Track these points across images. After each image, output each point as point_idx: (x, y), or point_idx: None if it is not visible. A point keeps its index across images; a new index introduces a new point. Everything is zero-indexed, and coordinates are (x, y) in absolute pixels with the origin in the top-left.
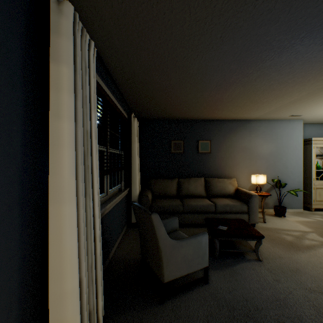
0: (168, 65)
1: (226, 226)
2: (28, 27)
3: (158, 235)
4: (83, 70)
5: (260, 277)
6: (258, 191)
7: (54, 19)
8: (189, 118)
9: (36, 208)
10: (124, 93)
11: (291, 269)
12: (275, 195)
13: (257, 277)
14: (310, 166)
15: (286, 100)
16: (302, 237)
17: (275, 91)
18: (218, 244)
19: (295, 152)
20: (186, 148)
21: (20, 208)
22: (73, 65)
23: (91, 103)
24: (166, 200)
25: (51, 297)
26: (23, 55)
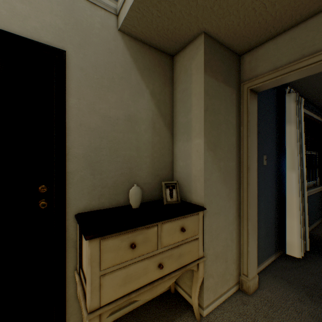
0: None
1: None
2: (276, 110)
3: None
4: (298, 116)
5: None
6: None
7: (287, 103)
8: None
9: (277, 179)
10: (319, 104)
11: None
12: None
13: None
14: None
15: None
16: None
17: None
18: None
19: None
20: None
21: (274, 178)
22: (295, 119)
23: (301, 131)
24: None
25: (286, 215)
26: (275, 122)
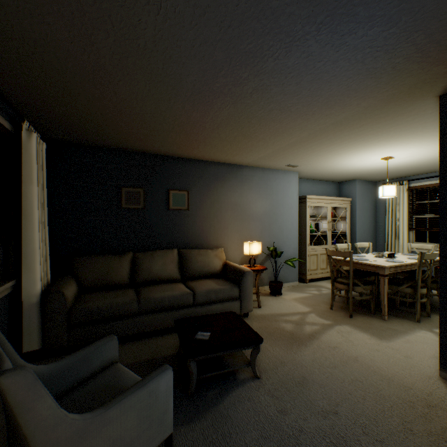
0: (84, 3)
1: (210, 331)
2: None
3: (29, 427)
4: None
5: (259, 414)
6: (251, 263)
7: None
8: (153, 152)
9: None
10: None
11: (298, 381)
12: (271, 267)
13: (256, 414)
14: (305, 229)
15: (286, 140)
16: (302, 322)
17: (275, 122)
18: (195, 367)
19: (291, 211)
20: (150, 201)
21: None
22: None
23: None
24: (108, 295)
25: None
26: None
